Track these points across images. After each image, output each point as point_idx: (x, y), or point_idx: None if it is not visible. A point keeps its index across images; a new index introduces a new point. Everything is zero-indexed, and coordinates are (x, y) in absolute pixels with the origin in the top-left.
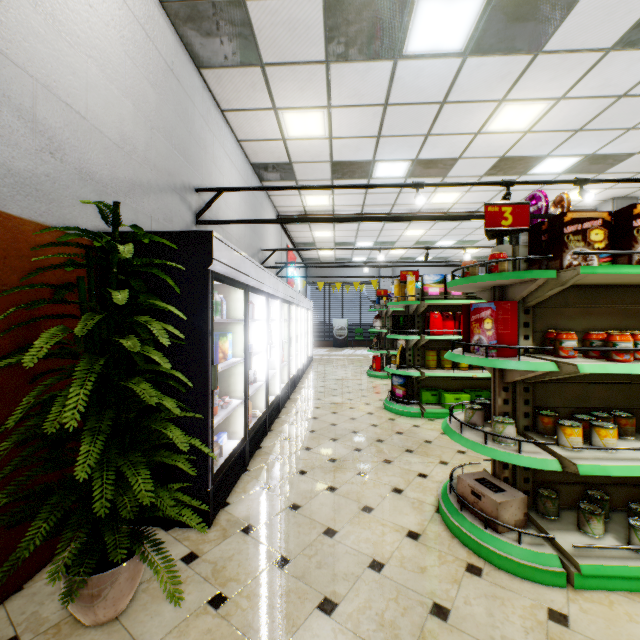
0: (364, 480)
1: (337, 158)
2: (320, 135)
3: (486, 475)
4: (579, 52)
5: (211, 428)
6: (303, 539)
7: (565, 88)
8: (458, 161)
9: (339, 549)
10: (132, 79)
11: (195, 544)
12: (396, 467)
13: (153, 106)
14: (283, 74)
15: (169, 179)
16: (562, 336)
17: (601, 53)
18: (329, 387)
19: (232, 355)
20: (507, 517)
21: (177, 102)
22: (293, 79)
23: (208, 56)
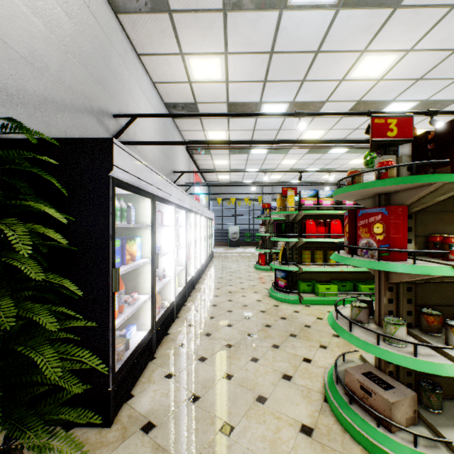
0: (257, 366)
1: (232, 99)
2: (219, 79)
3: (371, 368)
4: (430, 7)
5: (112, 329)
6: (201, 438)
7: (414, 41)
8: (325, 104)
9: (236, 451)
10: (43, 2)
11: (92, 449)
12: (283, 352)
13: (68, 33)
14: (188, 21)
15: (85, 102)
16: (452, 240)
17: (447, 9)
18: (226, 278)
19: (141, 256)
20: (399, 416)
21: (94, 36)
22: (196, 26)
23: (123, 1)
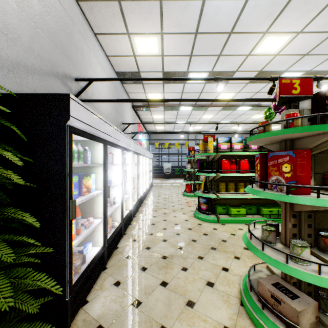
0: (186, 275)
1: (166, 69)
2: (156, 53)
3: (279, 279)
4: None
5: (69, 250)
6: None
7: (303, 25)
8: (235, 73)
9: None
10: None
11: None
12: (207, 262)
13: (37, 12)
14: (132, 7)
15: (52, 67)
16: None
17: None
18: (161, 203)
19: (95, 188)
20: (304, 322)
21: (59, 17)
22: (139, 12)
23: None
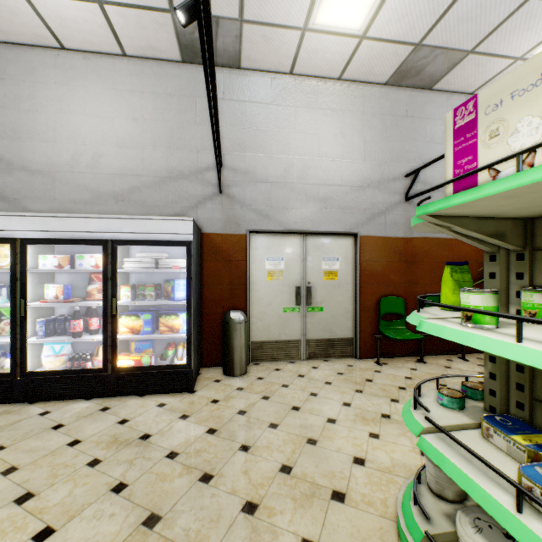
0: None
1: None
2: None
3: None
4: None
5: None
6: None
7: None
8: None
9: None
10: None
11: None
12: None
13: None
14: None
15: None
16: None
17: None
18: None
19: None
20: None
21: None
22: None
23: None
